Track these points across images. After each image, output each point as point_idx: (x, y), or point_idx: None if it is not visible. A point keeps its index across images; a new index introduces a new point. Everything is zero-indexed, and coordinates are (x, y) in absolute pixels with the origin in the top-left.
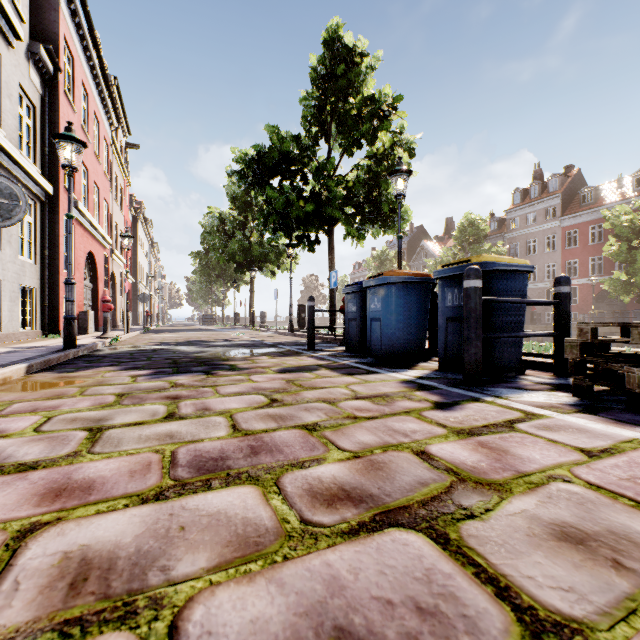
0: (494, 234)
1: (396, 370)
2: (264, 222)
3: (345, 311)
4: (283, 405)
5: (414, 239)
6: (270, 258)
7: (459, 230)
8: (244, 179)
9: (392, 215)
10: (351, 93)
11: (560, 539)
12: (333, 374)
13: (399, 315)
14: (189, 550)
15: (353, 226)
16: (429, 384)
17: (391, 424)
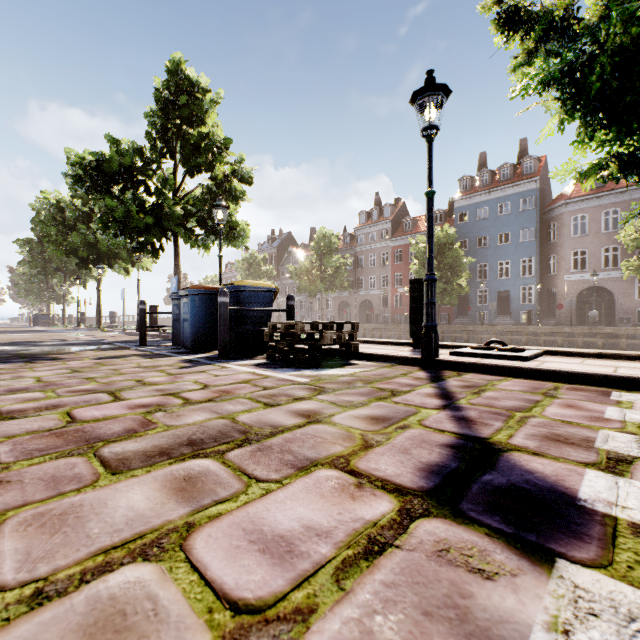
0: (346, 247)
1: (190, 355)
2: (103, 227)
3: (172, 313)
4: (81, 372)
5: (283, 244)
6: (122, 255)
7: (316, 241)
8: (80, 183)
9: (233, 231)
10: (195, 120)
11: (155, 390)
12: (138, 358)
13: (201, 317)
14: (4, 402)
15: (192, 240)
16: (198, 360)
17: (140, 374)
